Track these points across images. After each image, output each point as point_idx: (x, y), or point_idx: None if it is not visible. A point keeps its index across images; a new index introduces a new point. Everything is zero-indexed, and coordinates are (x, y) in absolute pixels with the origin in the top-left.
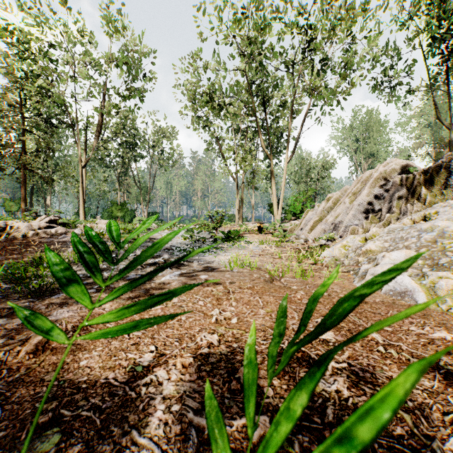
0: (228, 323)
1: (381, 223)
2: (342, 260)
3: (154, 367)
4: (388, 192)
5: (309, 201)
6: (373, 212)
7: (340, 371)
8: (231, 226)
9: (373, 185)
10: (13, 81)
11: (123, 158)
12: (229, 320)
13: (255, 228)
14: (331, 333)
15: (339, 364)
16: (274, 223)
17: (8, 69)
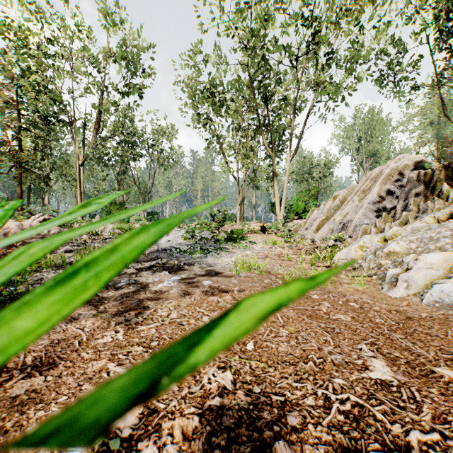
0: (243, 349)
1: (397, 222)
2: (359, 262)
3: (139, 438)
4: (400, 190)
5: (312, 200)
6: (384, 211)
7: (431, 448)
8: (233, 225)
9: (384, 182)
10: (9, 77)
11: (122, 157)
12: (244, 346)
13: (257, 227)
14: (387, 369)
15: (426, 434)
16: (278, 222)
17: (3, 65)
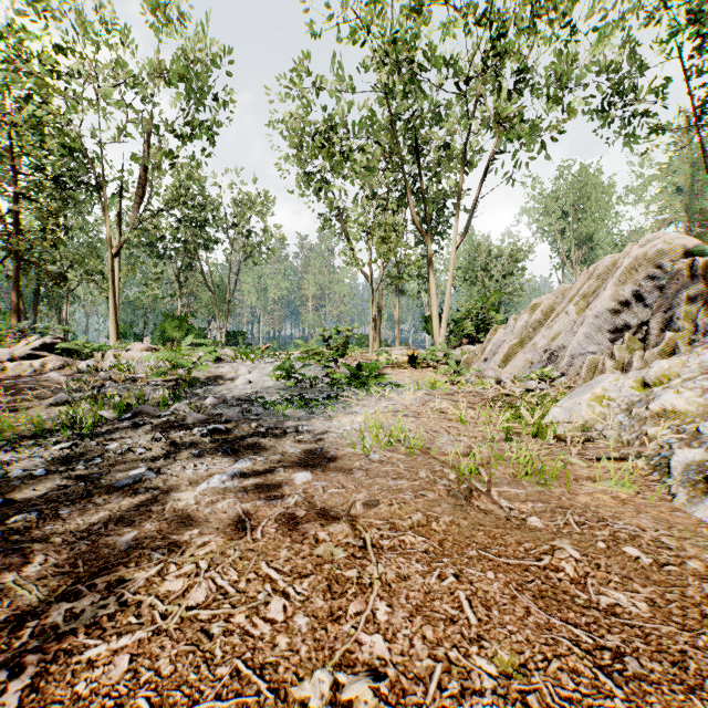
0: None
1: (656, 350)
2: (598, 428)
3: None
4: (651, 293)
5: (493, 312)
6: (624, 330)
7: None
8: (362, 354)
9: (622, 281)
10: None
11: (187, 243)
12: None
13: (403, 358)
14: None
15: None
16: (437, 349)
17: None
